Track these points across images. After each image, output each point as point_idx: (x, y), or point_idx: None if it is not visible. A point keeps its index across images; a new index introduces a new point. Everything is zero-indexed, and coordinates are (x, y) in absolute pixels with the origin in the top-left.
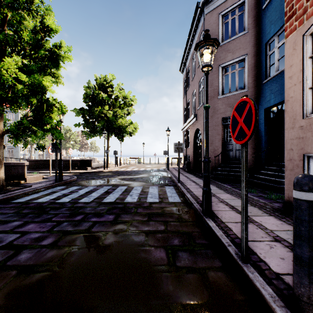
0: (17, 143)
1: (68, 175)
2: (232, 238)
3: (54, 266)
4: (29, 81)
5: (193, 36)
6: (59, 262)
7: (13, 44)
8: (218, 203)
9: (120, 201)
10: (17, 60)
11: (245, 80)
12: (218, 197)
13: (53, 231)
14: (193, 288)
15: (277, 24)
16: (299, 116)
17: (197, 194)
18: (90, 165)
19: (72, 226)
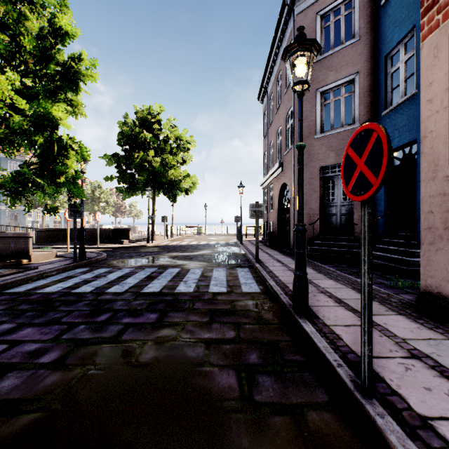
0: (15, 204)
1: (94, 251)
2: (343, 352)
3: (53, 402)
4: (30, 109)
5: (278, 49)
6: (63, 395)
7: (9, 54)
8: (317, 295)
9: (168, 291)
10: (14, 80)
11: (355, 111)
12: (317, 285)
13: (61, 339)
14: (283, 443)
15: (403, 26)
16: (444, 161)
17: (284, 280)
18: (127, 237)
19: (91, 332)
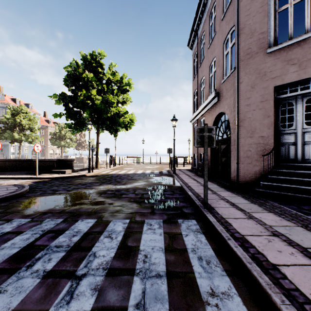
0: None
1: (21, 184)
2: None
3: None
4: None
5: None
6: None
7: None
8: None
9: None
10: None
11: None
12: None
13: None
14: None
15: None
16: None
17: None
18: (71, 167)
19: None
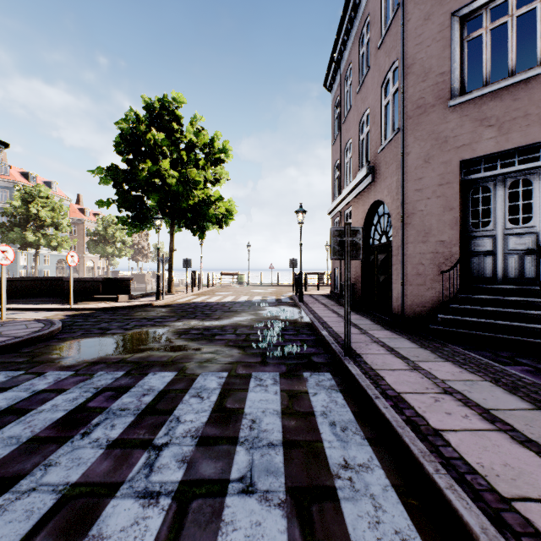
0: None
1: (48, 319)
2: None
3: None
4: None
5: None
6: None
7: None
8: None
9: None
10: None
11: None
12: None
13: None
14: None
15: None
16: None
17: (484, 466)
18: (127, 290)
19: None
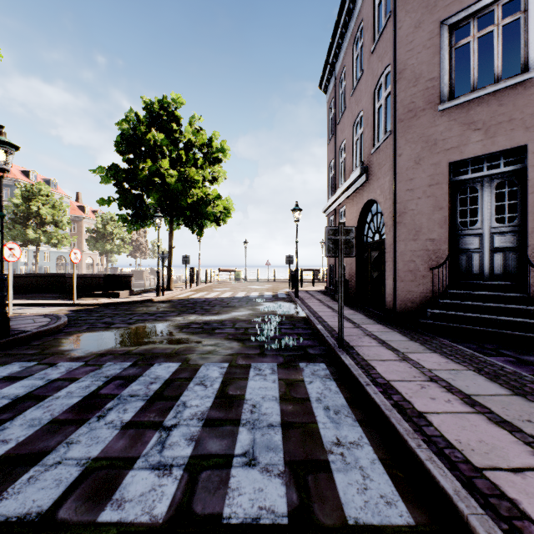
0: None
1: (54, 313)
2: None
3: None
4: None
5: None
6: None
7: None
8: None
9: (76, 518)
10: None
11: (529, 47)
12: None
13: None
14: None
15: None
16: None
17: (461, 443)
18: (128, 286)
19: None
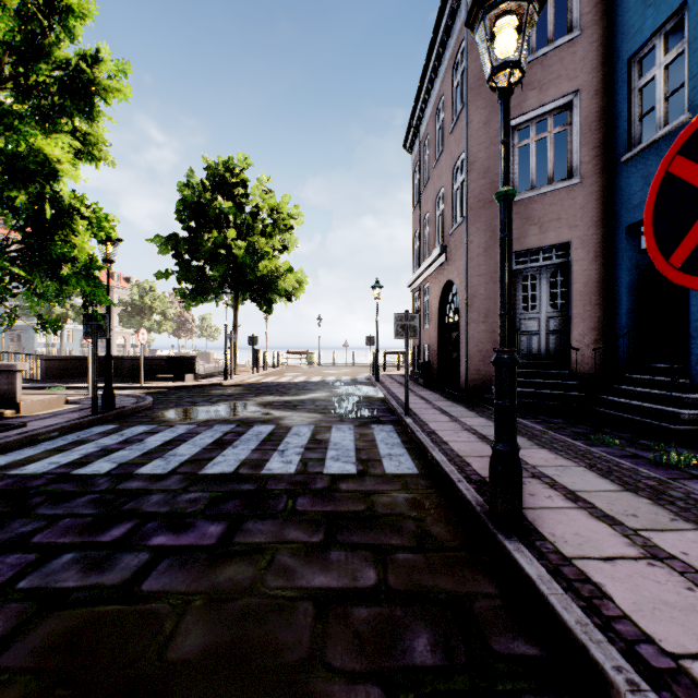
0: None
1: (134, 394)
2: (626, 639)
3: None
4: None
5: (438, 60)
6: None
7: None
8: (527, 482)
9: (250, 472)
10: None
11: (572, 156)
12: (521, 459)
13: (13, 591)
14: None
15: (663, 4)
16: None
17: (460, 450)
18: (191, 370)
19: (81, 570)
